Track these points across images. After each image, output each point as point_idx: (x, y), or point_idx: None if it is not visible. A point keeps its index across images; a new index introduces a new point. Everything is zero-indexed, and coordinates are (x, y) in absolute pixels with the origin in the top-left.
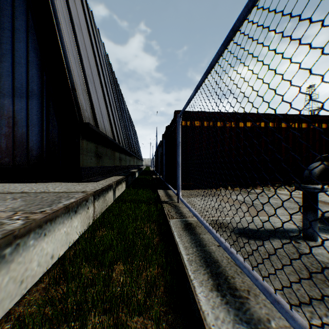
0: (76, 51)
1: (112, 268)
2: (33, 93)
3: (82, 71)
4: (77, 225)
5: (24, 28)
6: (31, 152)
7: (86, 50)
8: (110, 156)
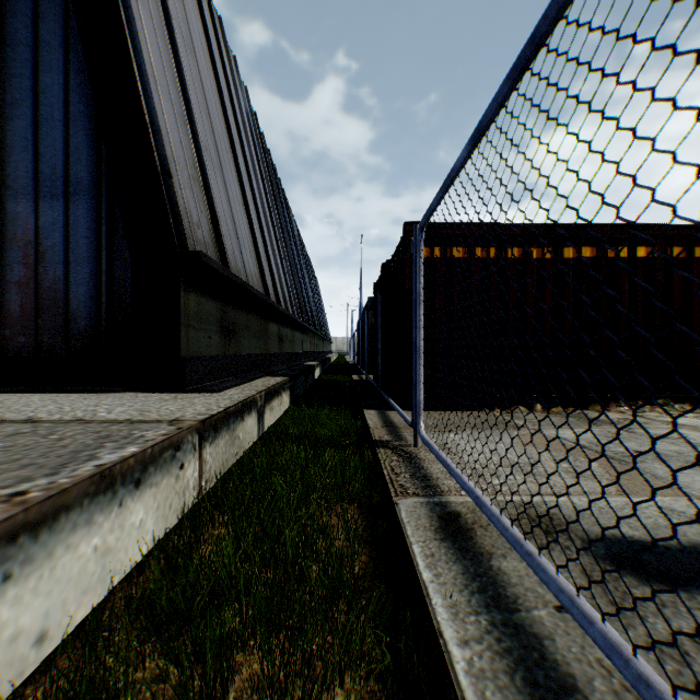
0: (178, 91)
1: (227, 671)
2: (78, 188)
3: (192, 137)
4: (143, 519)
5: (60, 39)
6: (75, 323)
7: (203, 94)
8: (256, 332)
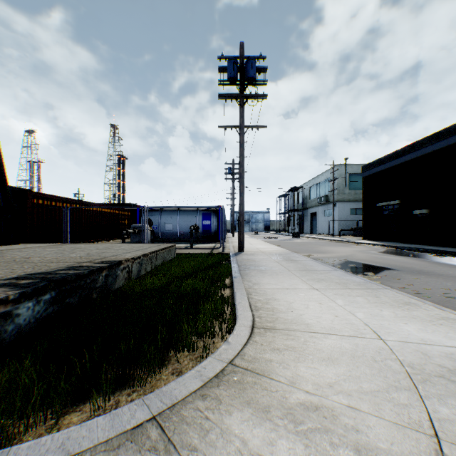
0: None
1: None
2: None
3: None
4: None
5: None
6: None
7: None
8: None
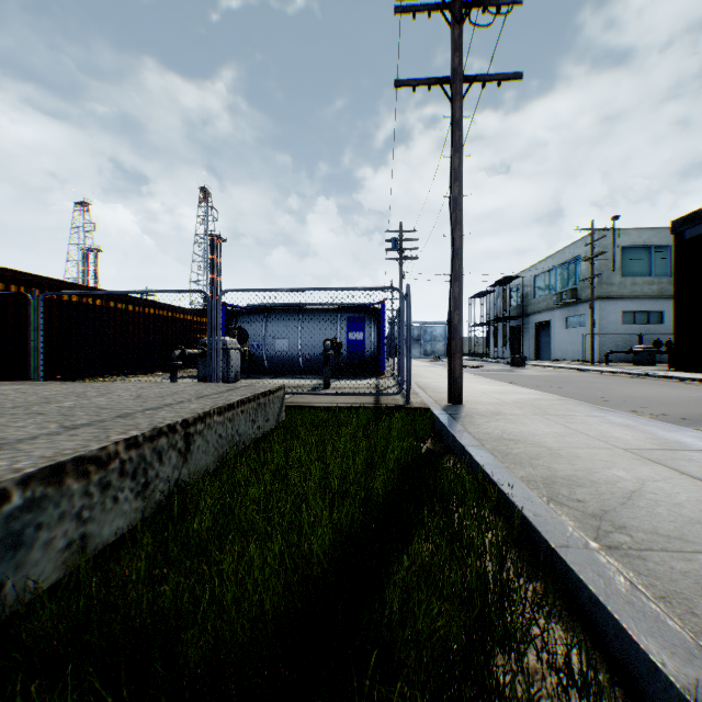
0: None
1: None
2: None
3: None
4: None
5: None
6: None
7: None
8: None
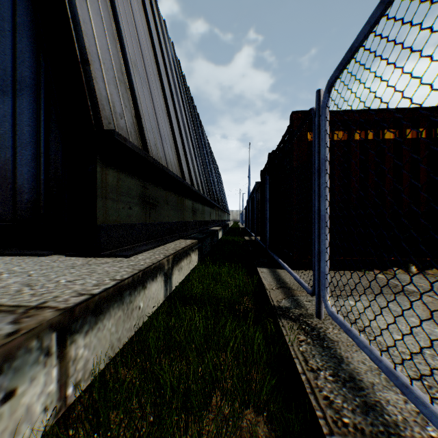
0: (109, 14)
1: None
2: (23, 85)
3: (120, 50)
4: None
5: None
6: (20, 197)
7: (135, 29)
8: (174, 205)
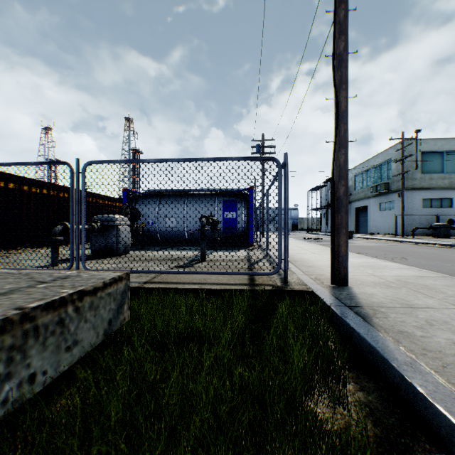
0: None
1: None
2: None
3: None
4: None
5: None
6: None
7: None
8: None
